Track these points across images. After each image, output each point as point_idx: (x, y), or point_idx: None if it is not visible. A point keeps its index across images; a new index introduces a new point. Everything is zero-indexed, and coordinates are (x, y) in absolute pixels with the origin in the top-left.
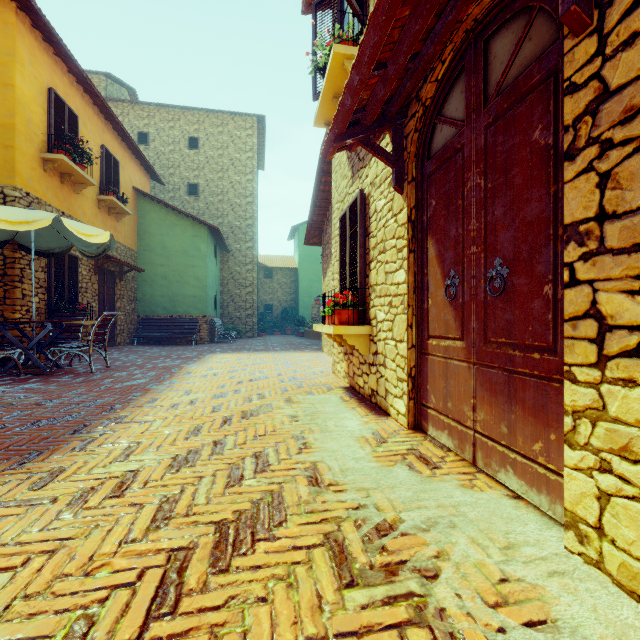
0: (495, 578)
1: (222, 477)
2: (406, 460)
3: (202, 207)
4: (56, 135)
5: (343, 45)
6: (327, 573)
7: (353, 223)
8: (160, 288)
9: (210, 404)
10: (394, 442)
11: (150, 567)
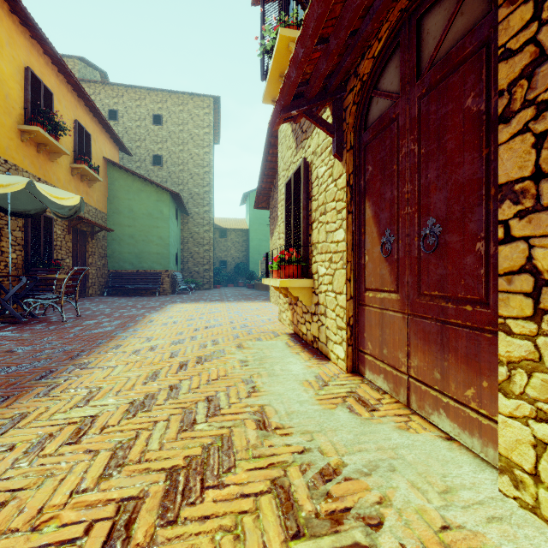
0: (437, 525)
1: (175, 422)
2: (346, 403)
3: (165, 175)
4: (32, 109)
5: (288, 29)
6: (274, 523)
7: (297, 188)
8: (127, 246)
9: (168, 350)
10: (335, 385)
11: (98, 520)
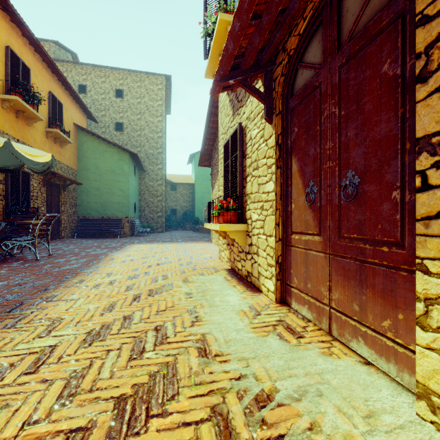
0: None
1: (126, 350)
2: (276, 330)
3: (125, 139)
4: (12, 81)
5: (226, 14)
6: None
7: (234, 148)
8: (94, 197)
9: (125, 284)
10: (266, 314)
11: None
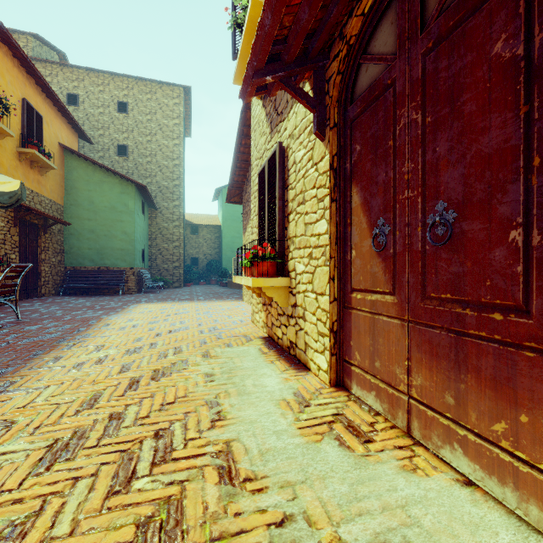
0: None
1: (106, 477)
2: (334, 431)
3: (131, 167)
4: None
5: None
6: None
7: (272, 176)
8: (87, 241)
9: (120, 362)
10: (318, 405)
11: None
